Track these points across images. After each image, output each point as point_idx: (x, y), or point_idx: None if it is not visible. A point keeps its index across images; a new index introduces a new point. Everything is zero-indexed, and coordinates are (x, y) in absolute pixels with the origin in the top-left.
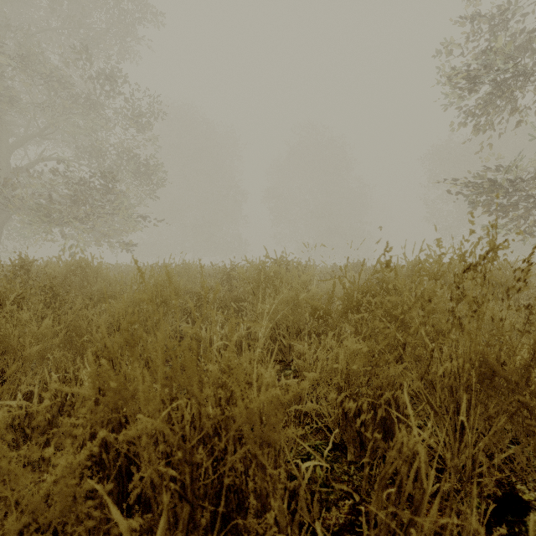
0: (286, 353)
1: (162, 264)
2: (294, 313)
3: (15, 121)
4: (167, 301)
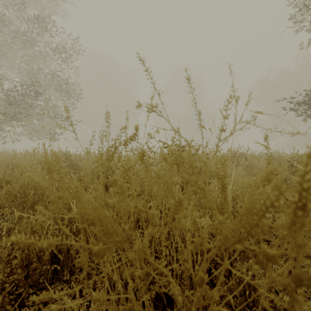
0: None
1: (57, 151)
2: None
3: None
4: None
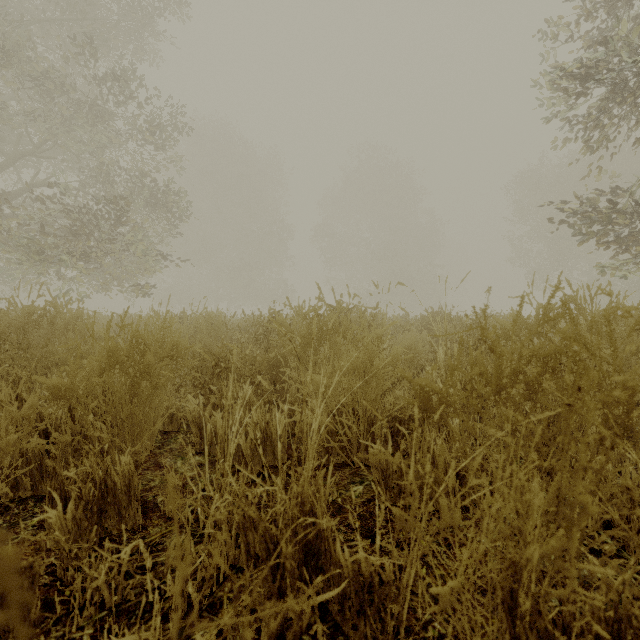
0: (351, 452)
1: (180, 313)
2: (366, 389)
3: (4, 136)
4: (150, 371)
